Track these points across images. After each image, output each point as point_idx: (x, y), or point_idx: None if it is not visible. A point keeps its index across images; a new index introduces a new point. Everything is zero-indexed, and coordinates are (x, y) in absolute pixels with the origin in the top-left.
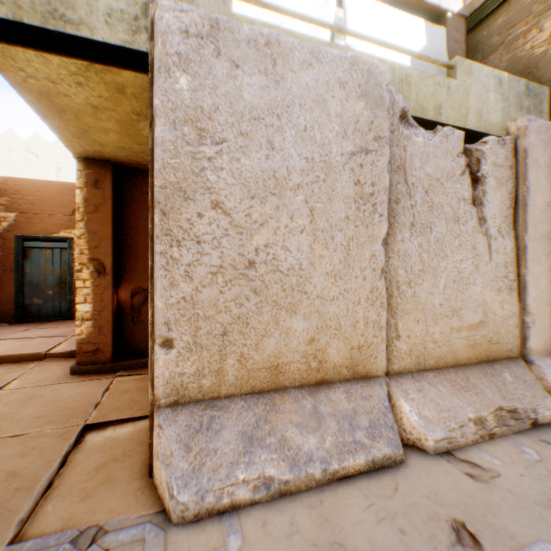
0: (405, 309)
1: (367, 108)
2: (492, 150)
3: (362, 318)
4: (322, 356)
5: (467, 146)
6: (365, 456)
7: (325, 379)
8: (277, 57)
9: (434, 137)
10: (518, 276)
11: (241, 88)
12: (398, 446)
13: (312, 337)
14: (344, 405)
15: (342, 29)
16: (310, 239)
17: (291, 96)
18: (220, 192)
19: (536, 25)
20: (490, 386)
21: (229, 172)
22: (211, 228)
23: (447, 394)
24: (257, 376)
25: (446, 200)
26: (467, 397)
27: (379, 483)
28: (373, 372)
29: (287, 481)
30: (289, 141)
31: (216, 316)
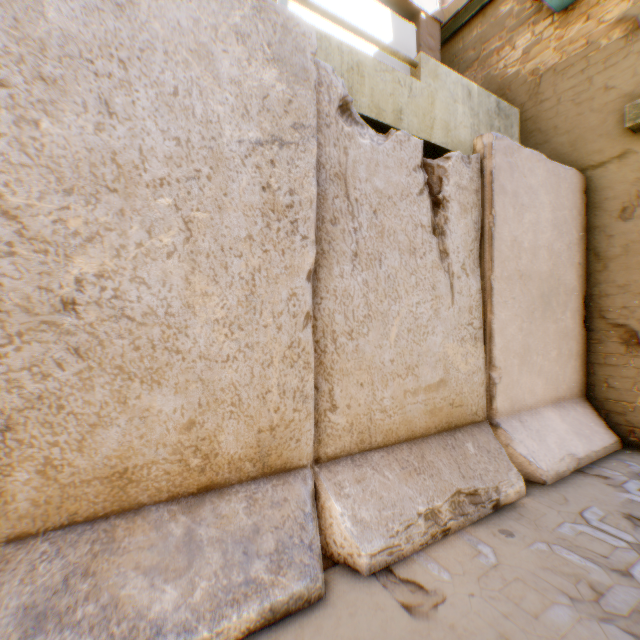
0: (345, 369)
1: (281, 79)
2: (457, 168)
3: (277, 386)
4: (209, 448)
5: (428, 161)
6: (259, 604)
7: (216, 481)
8: None
9: (385, 141)
10: (486, 323)
11: None
12: (314, 575)
13: (190, 421)
14: (241, 520)
15: None
16: (185, 268)
17: (148, 36)
18: None
19: (510, 42)
20: (450, 463)
21: (15, 142)
22: None
23: (395, 482)
24: (83, 494)
25: (401, 225)
26: (421, 482)
27: None
28: (294, 462)
29: None
30: (144, 107)
31: None
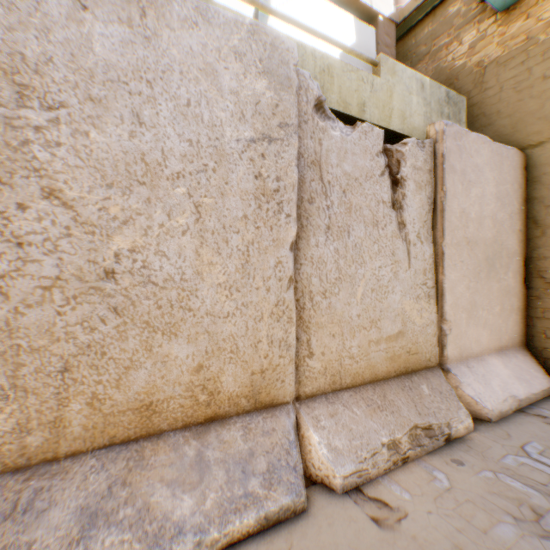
0: (320, 322)
1: (270, 88)
2: (413, 152)
3: (266, 337)
4: (213, 387)
5: (388, 146)
6: (256, 513)
7: (218, 413)
8: (147, 6)
9: (353, 132)
10: (437, 283)
11: (91, 37)
12: (299, 492)
13: (199, 365)
14: (239, 445)
15: (255, 2)
16: (196, 243)
17: (168, 60)
18: (57, 176)
19: (457, 38)
20: (407, 402)
21: (71, 149)
22: (42, 225)
23: (362, 417)
24: (120, 421)
25: (365, 201)
26: (384, 417)
27: (268, 549)
28: (279, 399)
29: None
30: (165, 117)
31: (52, 346)
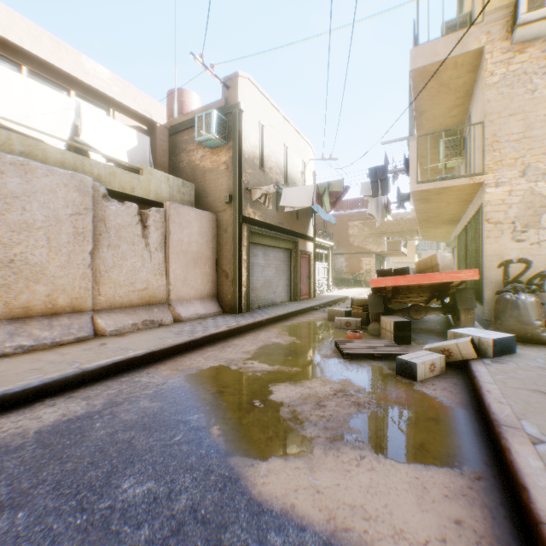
0: (105, 282)
1: (81, 195)
2: (154, 214)
3: (79, 286)
4: (56, 302)
5: (143, 211)
6: (75, 337)
7: (58, 312)
8: (29, 170)
9: (122, 207)
10: (167, 269)
11: (8, 183)
12: (92, 333)
13: (50, 294)
14: (67, 321)
15: (73, 143)
16: (49, 251)
17: (37, 188)
18: None
19: (197, 149)
20: (146, 313)
21: (0, 220)
22: None
23: (123, 316)
24: (17, 311)
25: (129, 235)
26: (132, 317)
27: (79, 343)
28: (85, 309)
29: (34, 346)
30: (36, 208)
31: None
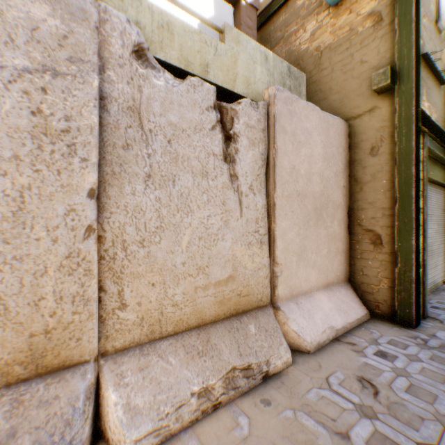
0: (136, 272)
1: (55, 15)
2: (246, 111)
3: (53, 293)
4: None
5: (224, 104)
6: None
7: None
8: None
9: (180, 85)
10: (271, 230)
11: None
12: None
13: None
14: None
15: None
16: None
17: None
18: None
19: (303, 26)
20: (231, 344)
21: None
22: None
23: (177, 366)
24: None
25: (194, 153)
26: (201, 363)
27: None
28: (75, 358)
29: None
30: None
31: None
